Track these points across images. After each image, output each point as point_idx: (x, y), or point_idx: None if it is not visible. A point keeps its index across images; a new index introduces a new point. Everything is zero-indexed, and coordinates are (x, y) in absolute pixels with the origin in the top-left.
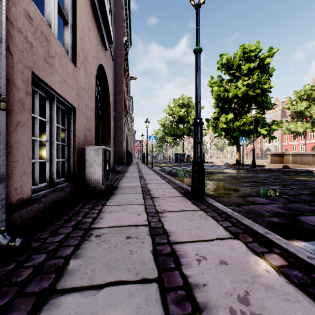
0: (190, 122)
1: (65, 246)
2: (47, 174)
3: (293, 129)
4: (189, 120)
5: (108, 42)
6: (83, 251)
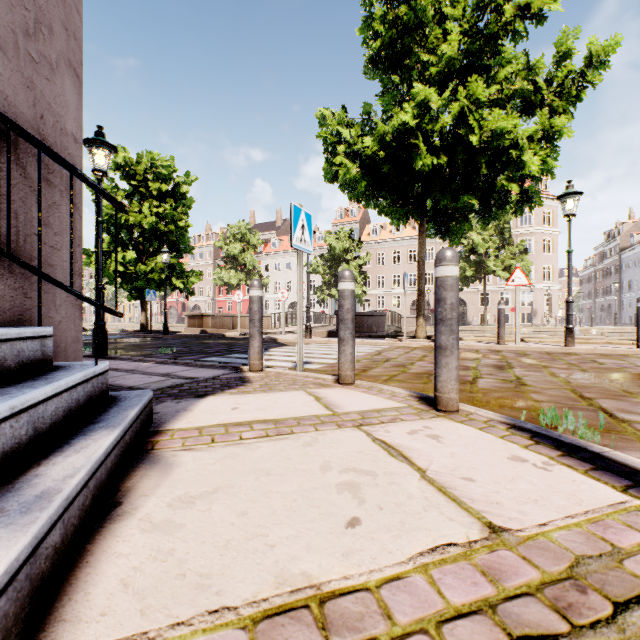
0: None
1: None
2: None
3: (227, 280)
4: None
5: None
6: None
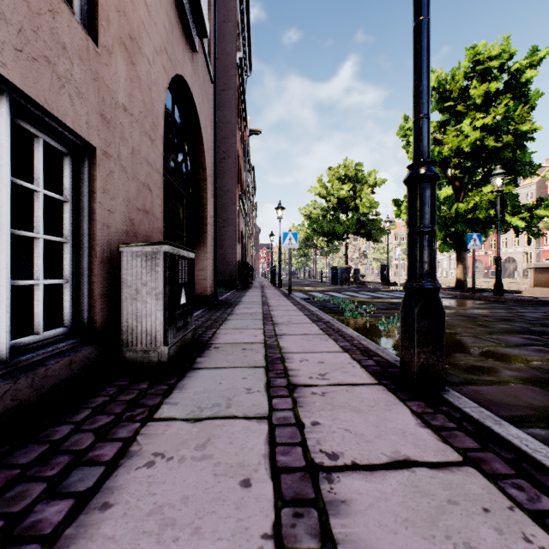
0: (359, 210)
1: None
2: None
3: None
4: (357, 205)
5: (198, 35)
6: None
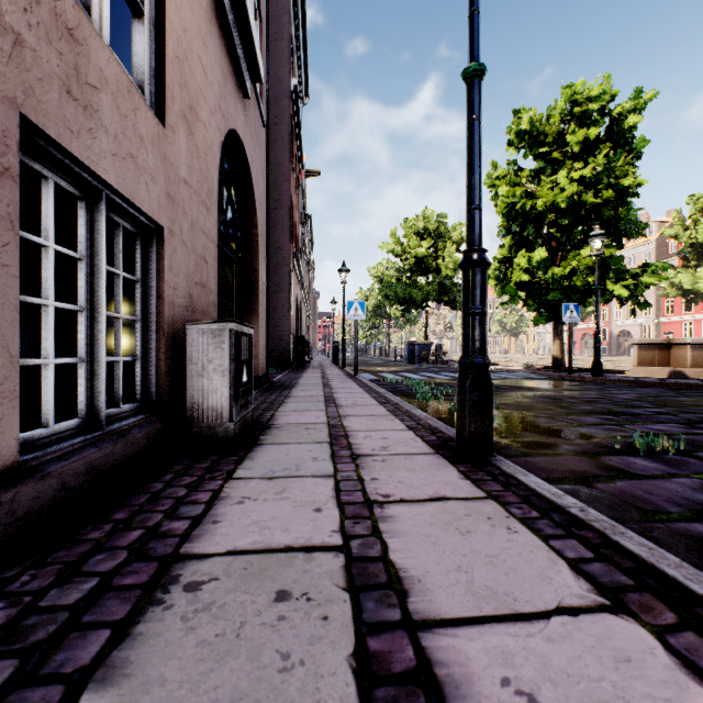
0: (442, 272)
1: (85, 628)
2: (79, 396)
3: (687, 286)
4: (439, 266)
5: (251, 80)
6: (134, 653)
